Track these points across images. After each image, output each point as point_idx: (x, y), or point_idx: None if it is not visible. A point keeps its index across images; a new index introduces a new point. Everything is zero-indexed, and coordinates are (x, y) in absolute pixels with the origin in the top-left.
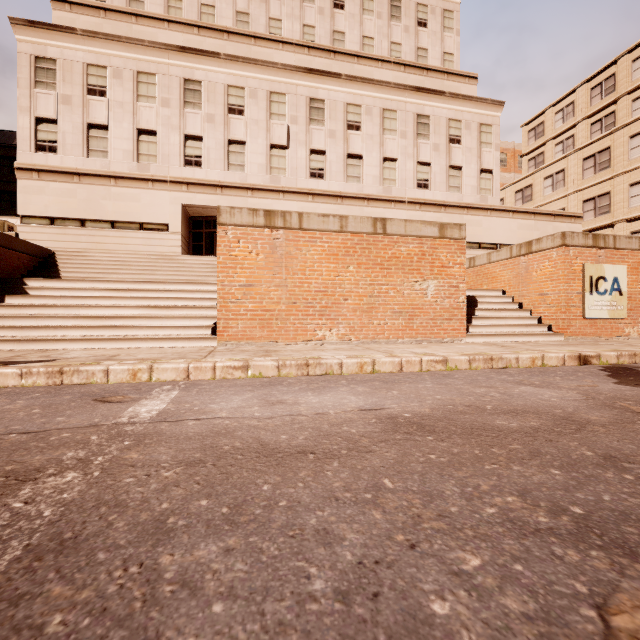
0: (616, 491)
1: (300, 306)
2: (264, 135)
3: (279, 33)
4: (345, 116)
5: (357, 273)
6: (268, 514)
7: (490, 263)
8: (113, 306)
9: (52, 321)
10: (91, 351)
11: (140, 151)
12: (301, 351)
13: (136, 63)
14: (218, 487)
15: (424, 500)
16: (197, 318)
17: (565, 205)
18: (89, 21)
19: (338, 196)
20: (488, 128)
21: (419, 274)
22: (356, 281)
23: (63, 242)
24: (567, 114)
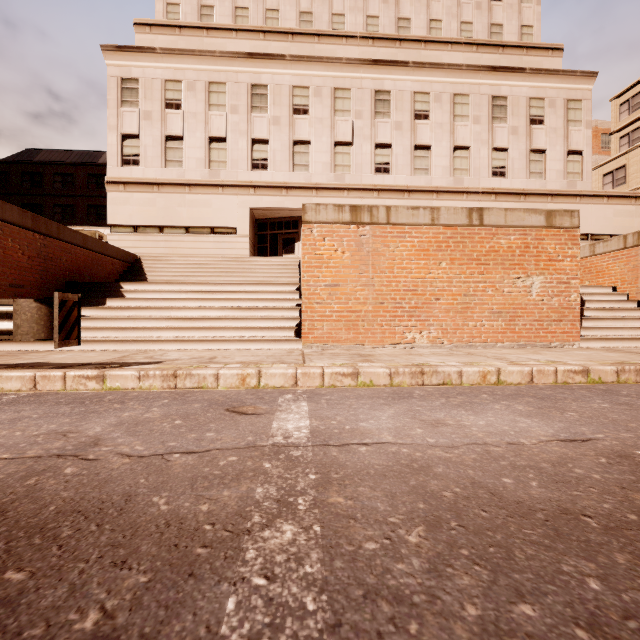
0: None
1: (388, 306)
2: (328, 133)
3: (342, 28)
4: (412, 106)
5: (450, 270)
6: None
7: (594, 255)
8: (200, 308)
9: (147, 322)
10: (186, 352)
11: (211, 158)
12: (398, 356)
13: (208, 74)
14: (515, 575)
15: None
16: (280, 319)
17: None
18: (166, 40)
19: (405, 190)
20: (577, 104)
21: (522, 269)
22: (449, 279)
23: (145, 248)
24: None
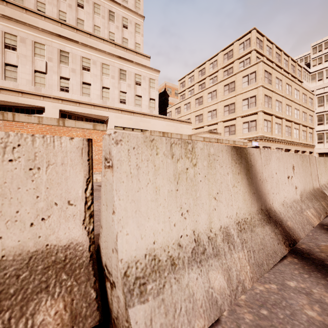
0: None
1: None
2: (30, 64)
3: (43, 10)
4: (81, 63)
5: None
6: None
7: None
8: None
9: None
10: None
11: None
12: None
13: None
14: None
15: None
16: None
17: (190, 117)
18: None
19: (77, 102)
20: (153, 81)
21: None
22: None
23: None
24: (192, 79)
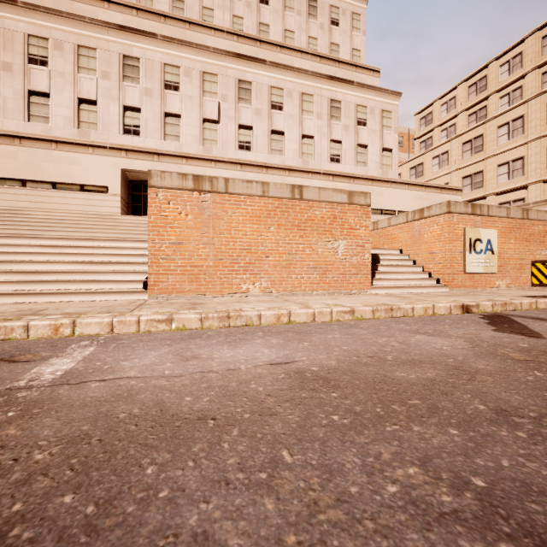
0: (513, 453)
1: (226, 262)
2: (197, 110)
3: (211, 21)
4: (269, 97)
5: (277, 233)
6: (141, 512)
7: (390, 226)
8: (47, 262)
9: None
10: (20, 305)
11: (81, 118)
12: (225, 303)
13: (77, 37)
14: (94, 473)
15: (323, 478)
16: (130, 273)
17: (449, 180)
18: None
19: (263, 166)
20: (388, 114)
21: (331, 235)
22: (276, 240)
23: (4, 201)
24: (450, 106)
